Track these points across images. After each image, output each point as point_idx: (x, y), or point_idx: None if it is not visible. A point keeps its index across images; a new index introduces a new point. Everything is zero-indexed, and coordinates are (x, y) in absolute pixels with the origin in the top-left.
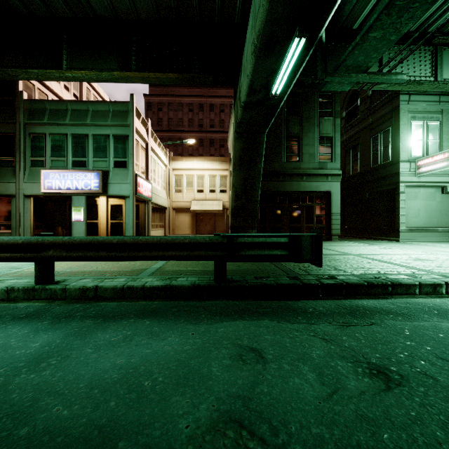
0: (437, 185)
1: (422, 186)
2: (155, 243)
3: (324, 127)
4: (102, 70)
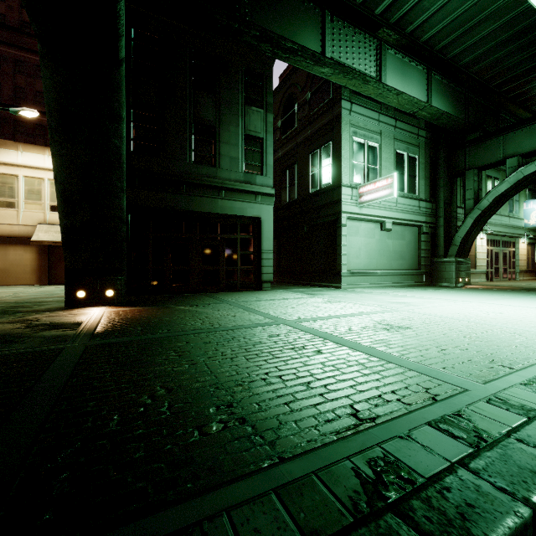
0: (377, 220)
1: (363, 219)
2: None
3: (252, 121)
4: None
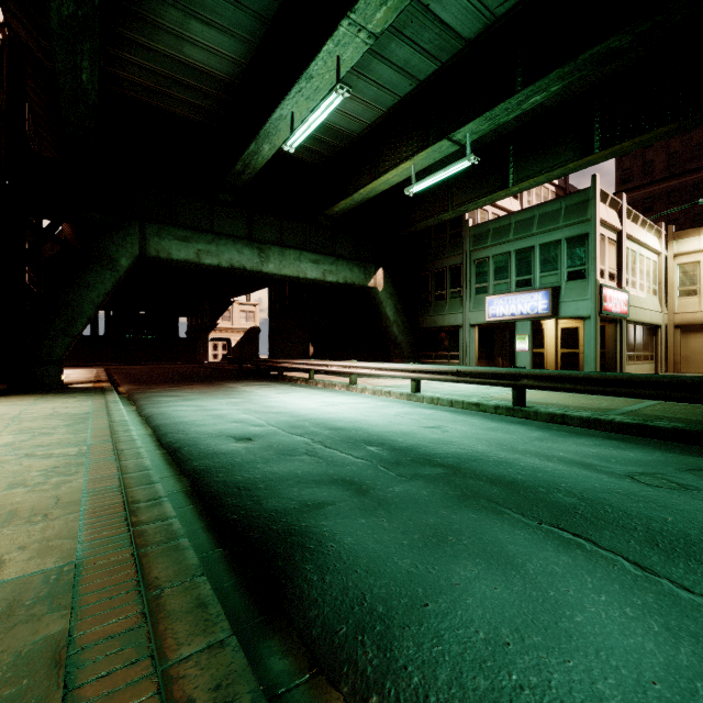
0: None
1: None
2: (624, 380)
3: None
4: (552, 168)
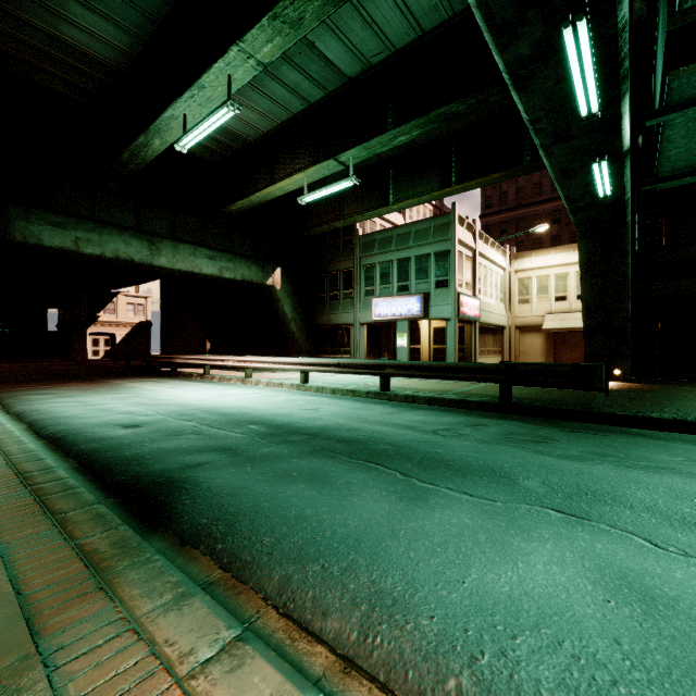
0: None
1: None
2: (452, 367)
3: None
4: (422, 193)
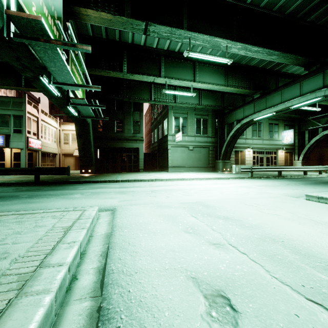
0: (185, 146)
1: (178, 146)
2: (12, 170)
3: (135, 116)
4: (4, 84)
